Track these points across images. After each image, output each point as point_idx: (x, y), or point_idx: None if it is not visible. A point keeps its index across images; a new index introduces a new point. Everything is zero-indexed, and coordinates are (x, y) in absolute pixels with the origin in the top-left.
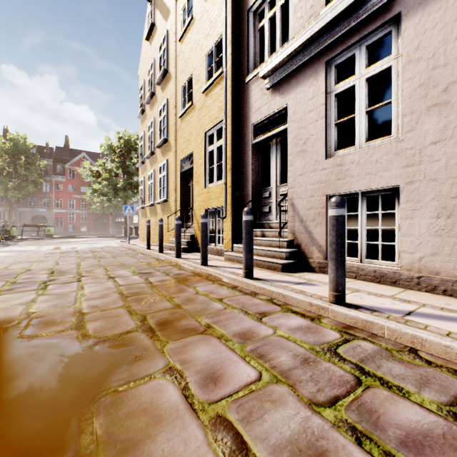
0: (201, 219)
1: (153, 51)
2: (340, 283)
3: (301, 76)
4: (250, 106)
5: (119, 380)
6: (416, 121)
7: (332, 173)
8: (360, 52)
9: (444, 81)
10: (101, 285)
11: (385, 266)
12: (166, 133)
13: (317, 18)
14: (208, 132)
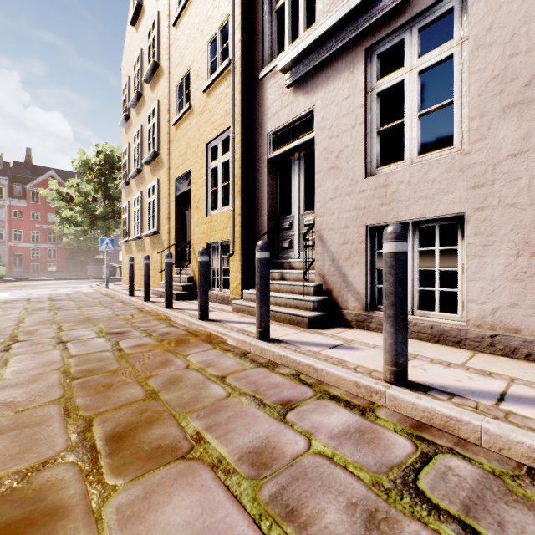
0: (199, 257)
1: (140, 39)
2: (402, 354)
3: (333, 68)
4: (265, 110)
5: None
6: (488, 127)
7: (374, 197)
8: (411, 36)
9: (527, 73)
10: (38, 358)
11: (445, 320)
12: (157, 144)
13: None
14: (210, 143)
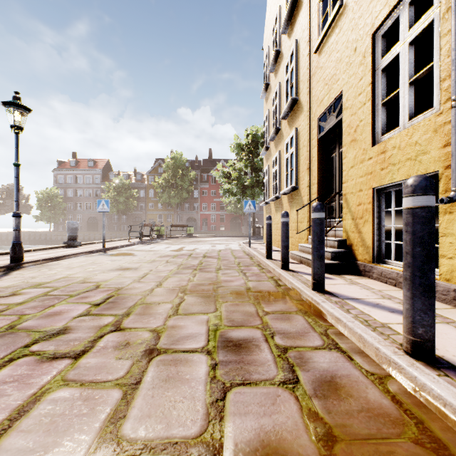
0: (408, 198)
1: None
2: None
3: None
4: None
5: None
6: None
7: None
8: None
9: None
10: (65, 419)
11: None
12: (295, 90)
13: None
14: (379, 29)
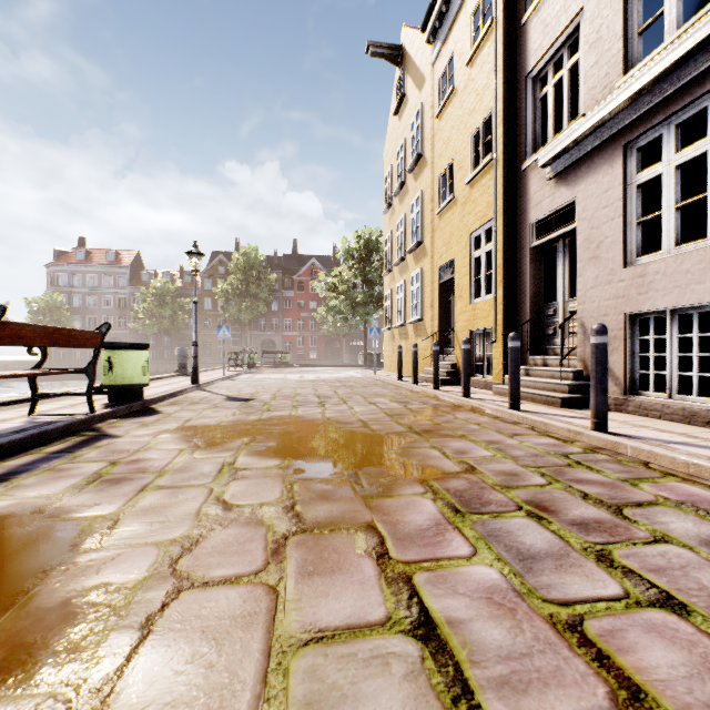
0: (462, 345)
1: (402, 128)
2: (600, 411)
3: (593, 162)
4: (528, 200)
5: (404, 446)
6: None
7: (631, 286)
8: (669, 133)
9: None
10: (366, 407)
11: (699, 404)
12: (420, 234)
13: (608, 97)
14: (473, 233)
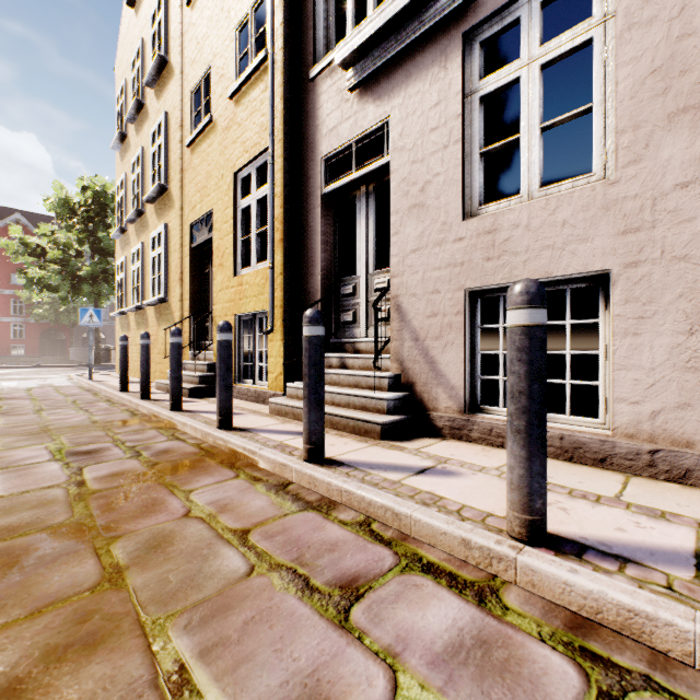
0: (218, 334)
1: (141, 25)
2: (539, 492)
3: (416, 62)
4: (318, 124)
5: None
6: (646, 143)
7: (476, 248)
8: (531, 14)
9: None
10: None
11: (581, 428)
12: (164, 174)
13: None
14: (240, 172)
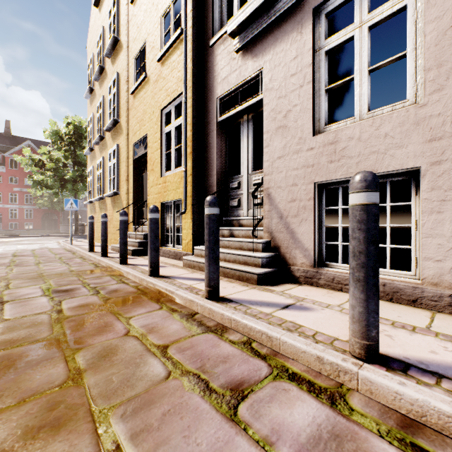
0: (150, 214)
1: (102, 18)
2: (374, 324)
3: (281, 30)
4: (215, 75)
5: None
6: (447, 77)
7: (322, 154)
8: None
9: None
10: None
11: (398, 278)
12: (117, 113)
13: None
14: (164, 109)
